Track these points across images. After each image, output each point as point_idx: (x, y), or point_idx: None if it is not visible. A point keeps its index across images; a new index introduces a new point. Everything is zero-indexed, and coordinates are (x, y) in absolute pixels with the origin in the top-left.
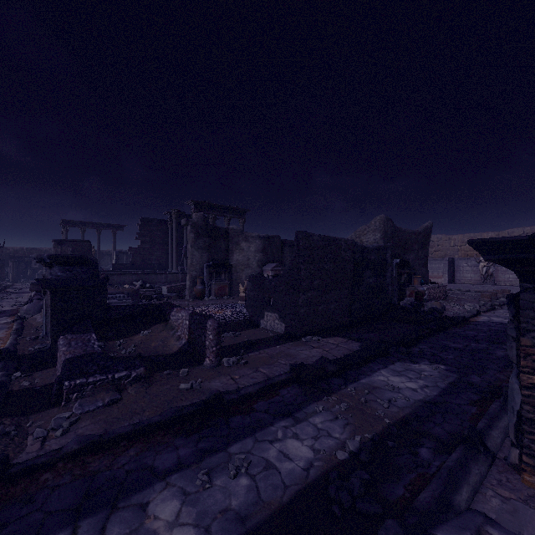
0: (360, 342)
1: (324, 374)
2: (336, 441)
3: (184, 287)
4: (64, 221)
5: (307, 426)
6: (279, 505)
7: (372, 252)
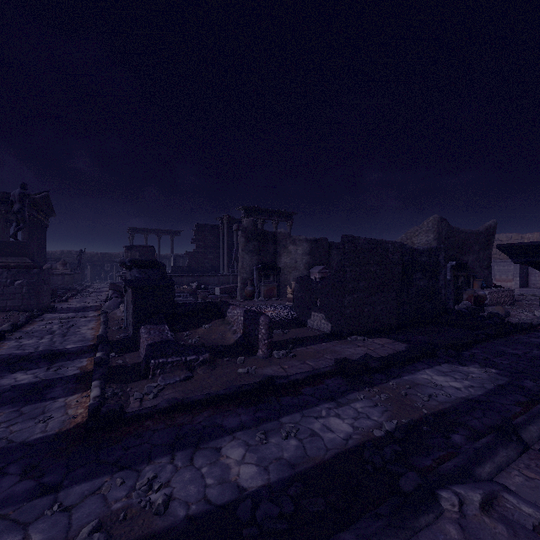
0: (407, 343)
1: (367, 369)
2: (374, 423)
3: (235, 288)
4: (131, 229)
5: (348, 409)
6: (322, 460)
7: (422, 254)
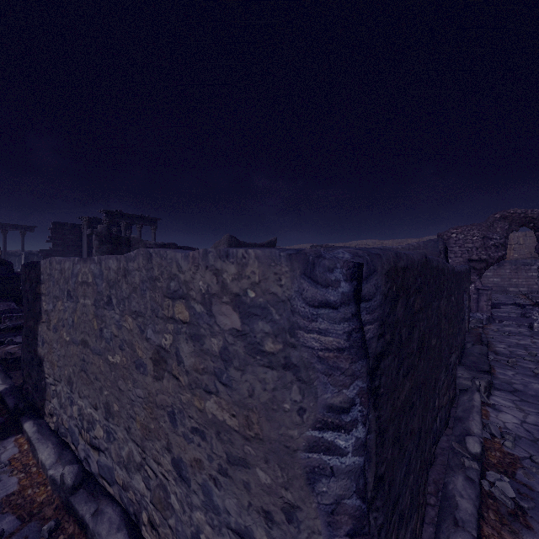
0: None
1: None
2: None
3: None
4: None
5: None
6: None
7: None
